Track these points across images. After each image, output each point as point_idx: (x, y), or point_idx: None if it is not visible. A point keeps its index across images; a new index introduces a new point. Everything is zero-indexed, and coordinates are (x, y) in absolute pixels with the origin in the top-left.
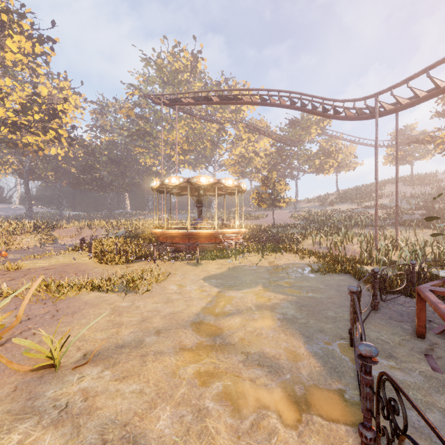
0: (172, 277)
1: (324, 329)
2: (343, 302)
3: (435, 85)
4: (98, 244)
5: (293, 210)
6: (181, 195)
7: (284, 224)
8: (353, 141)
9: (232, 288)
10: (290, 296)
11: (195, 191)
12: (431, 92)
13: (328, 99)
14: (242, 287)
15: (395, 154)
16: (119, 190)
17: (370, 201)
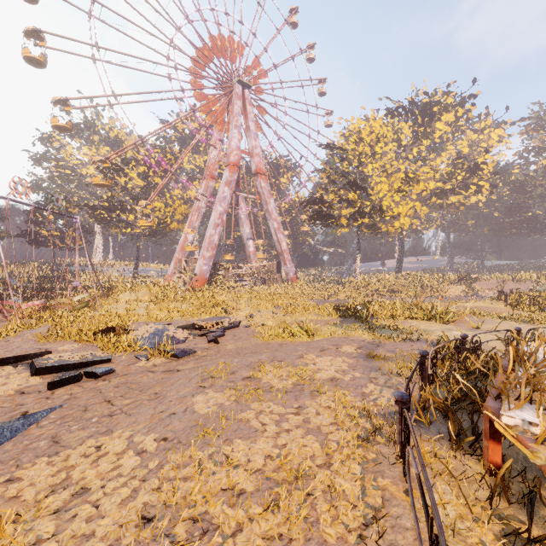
0: None
1: None
2: None
3: None
4: (514, 296)
5: None
6: None
7: None
8: None
9: None
10: None
11: None
12: None
13: None
14: None
15: None
16: None
17: None
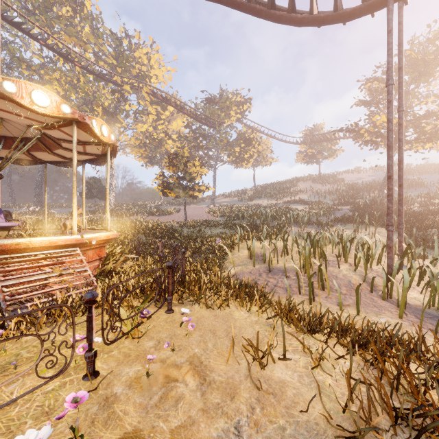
0: None
1: None
2: None
3: None
4: None
5: (211, 204)
6: None
7: (200, 221)
8: (270, 135)
9: None
10: None
11: None
12: None
13: None
14: None
15: (399, 88)
16: None
17: (288, 196)
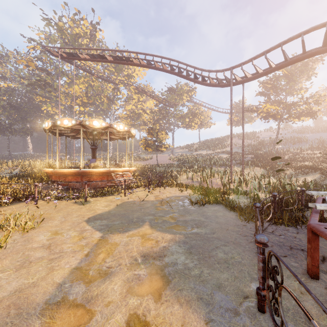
0: (50, 220)
1: (221, 282)
2: (226, 237)
3: (269, 65)
4: None
5: (171, 154)
6: (77, 138)
7: (165, 164)
8: (209, 108)
9: (117, 230)
10: (177, 235)
11: (90, 135)
12: (266, 70)
13: (198, 68)
14: (128, 228)
15: (242, 113)
16: (19, 133)
17: (220, 148)
